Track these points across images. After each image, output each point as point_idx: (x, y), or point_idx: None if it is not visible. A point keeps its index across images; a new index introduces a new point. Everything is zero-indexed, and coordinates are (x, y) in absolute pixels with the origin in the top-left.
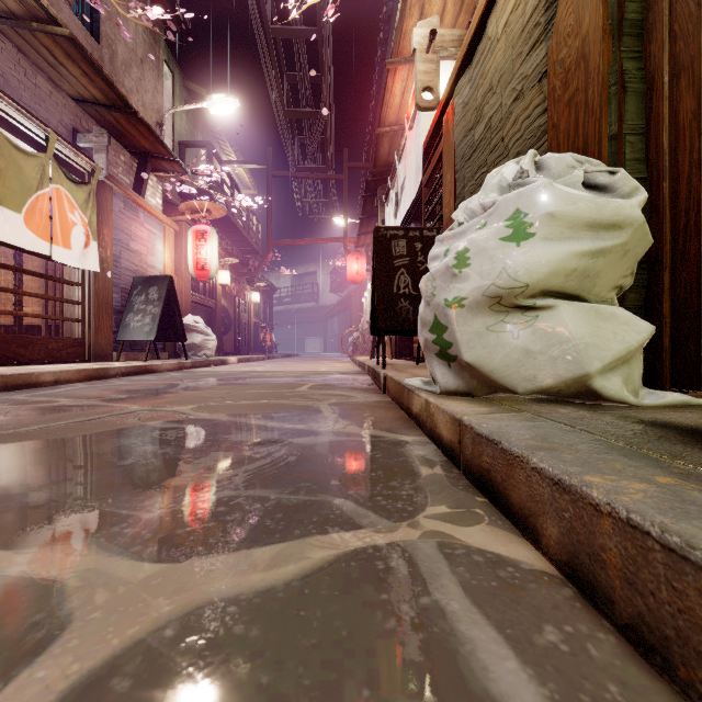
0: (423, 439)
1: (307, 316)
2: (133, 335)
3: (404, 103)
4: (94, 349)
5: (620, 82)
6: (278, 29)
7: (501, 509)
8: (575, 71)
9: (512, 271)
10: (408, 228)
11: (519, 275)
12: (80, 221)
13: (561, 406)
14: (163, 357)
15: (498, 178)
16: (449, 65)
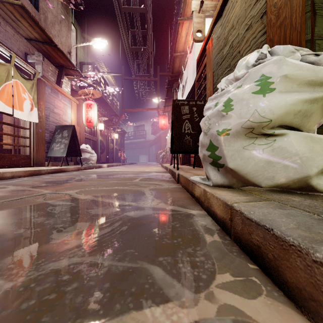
0: (203, 212)
1: (140, 145)
2: (55, 153)
3: (186, 41)
4: (36, 160)
5: (312, 10)
6: (126, 7)
7: (273, 279)
8: (284, 8)
9: (261, 111)
10: (189, 100)
11: (266, 114)
12: (28, 97)
13: (290, 195)
14: (71, 164)
15: (245, 61)
16: (209, 20)
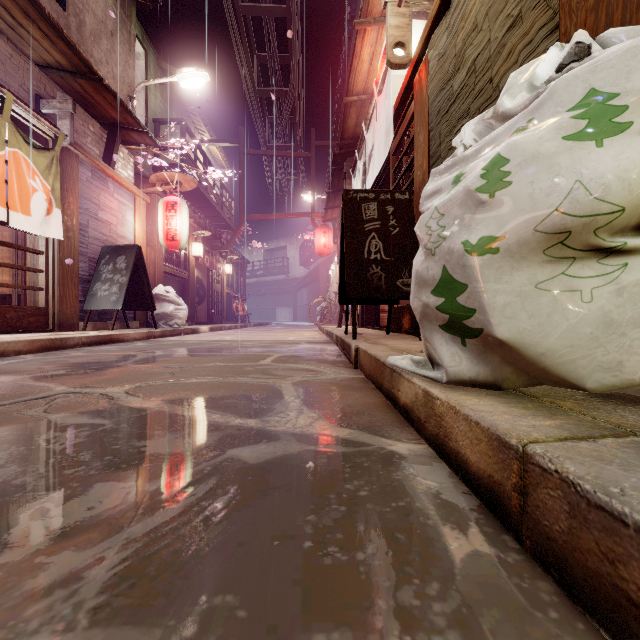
0: (424, 449)
1: (278, 288)
2: (100, 304)
3: (372, 70)
4: (59, 318)
5: None
6: (247, 6)
7: None
8: None
9: (596, 185)
10: (379, 191)
11: (609, 191)
12: (41, 187)
13: None
14: (134, 326)
15: (528, 75)
16: (420, 24)
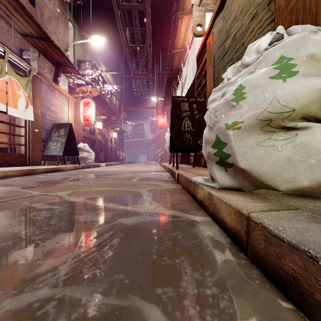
0: (208, 219)
1: (139, 144)
2: (51, 152)
3: (186, 37)
4: (31, 159)
5: None
6: (124, 4)
7: None
8: None
9: (282, 99)
10: (189, 97)
11: (288, 102)
12: (23, 94)
13: (315, 201)
14: (68, 163)
15: (256, 46)
16: (209, 15)
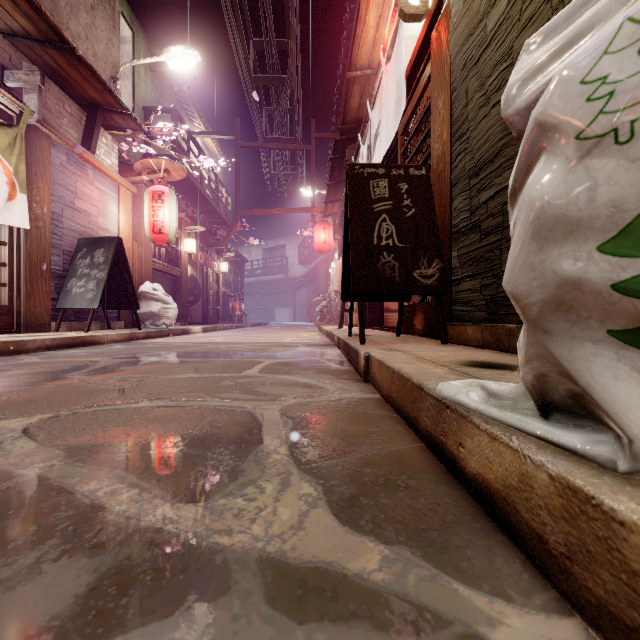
0: None
1: (277, 287)
2: (74, 302)
3: (378, 39)
4: (25, 318)
5: None
6: None
7: None
8: None
9: None
10: (390, 165)
11: None
12: (2, 168)
13: None
14: (118, 326)
15: None
16: None
